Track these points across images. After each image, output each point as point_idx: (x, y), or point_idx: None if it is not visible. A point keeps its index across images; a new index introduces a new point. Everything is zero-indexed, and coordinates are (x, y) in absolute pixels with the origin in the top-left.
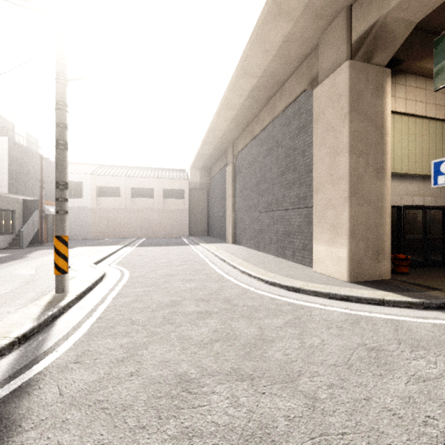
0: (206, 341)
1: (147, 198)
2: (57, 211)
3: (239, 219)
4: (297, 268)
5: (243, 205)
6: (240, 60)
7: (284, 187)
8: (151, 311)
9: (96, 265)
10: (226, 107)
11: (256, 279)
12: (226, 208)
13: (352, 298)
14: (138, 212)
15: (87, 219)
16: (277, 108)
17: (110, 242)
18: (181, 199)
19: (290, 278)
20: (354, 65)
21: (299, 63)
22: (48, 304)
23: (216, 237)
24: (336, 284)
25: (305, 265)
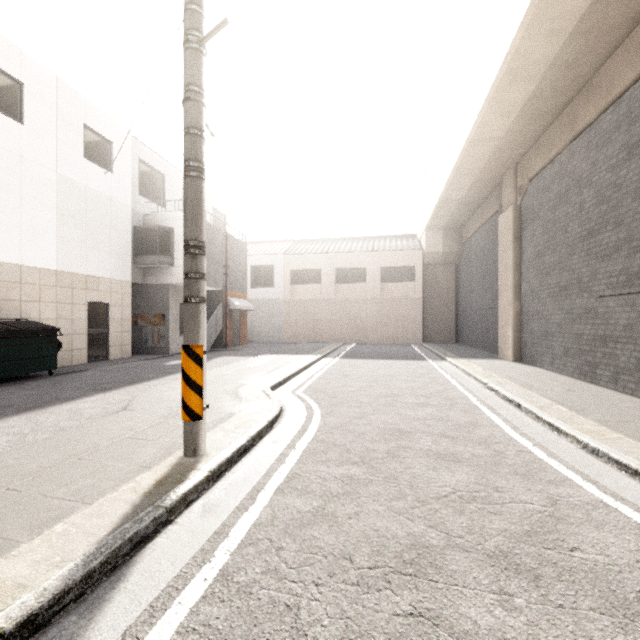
0: None
1: (356, 283)
2: (185, 297)
3: (532, 313)
4: None
5: (542, 284)
6: None
7: None
8: (355, 584)
9: (272, 392)
10: (511, 79)
11: None
12: (498, 292)
13: None
14: (343, 304)
15: (280, 315)
16: None
17: (305, 348)
18: (410, 281)
19: None
20: None
21: None
22: (154, 487)
23: (474, 346)
24: None
25: None
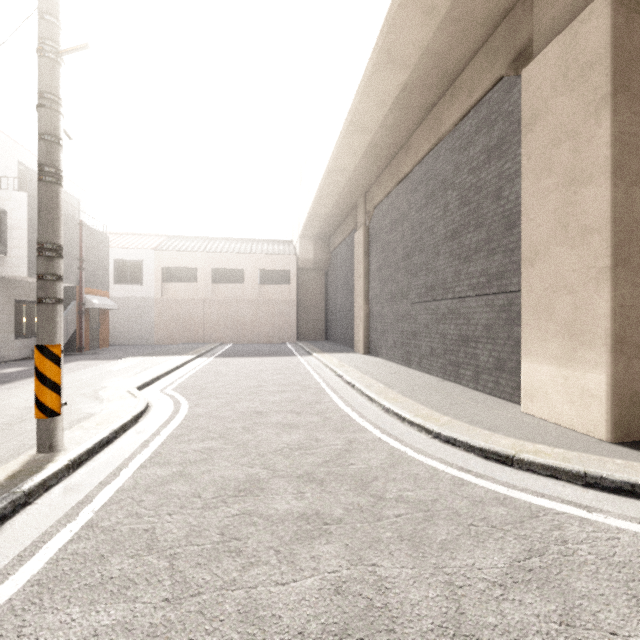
0: (311, 635)
1: (235, 284)
2: (39, 298)
3: (375, 314)
4: (489, 403)
5: (381, 292)
6: (382, 33)
7: (457, 258)
8: (200, 508)
9: (138, 392)
10: (355, 129)
11: (415, 427)
12: (354, 297)
13: None
14: (221, 304)
15: (150, 315)
16: (445, 121)
17: (179, 349)
18: (286, 284)
19: (482, 428)
20: None
21: (489, 30)
22: (6, 481)
23: (338, 342)
24: (587, 448)
25: (502, 397)
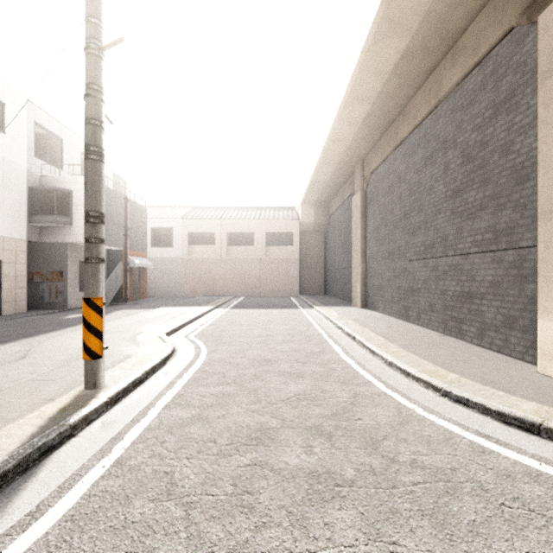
0: None
1: (246, 245)
2: (86, 258)
3: (372, 271)
4: (498, 361)
5: (378, 250)
6: (383, 2)
7: (459, 215)
8: (215, 455)
9: (167, 337)
10: (354, 100)
11: (421, 383)
12: (351, 255)
13: None
14: (235, 263)
15: (178, 272)
16: (446, 82)
17: (200, 301)
18: (289, 245)
19: (496, 389)
20: None
21: None
22: (58, 413)
23: (337, 297)
24: None
25: (511, 356)
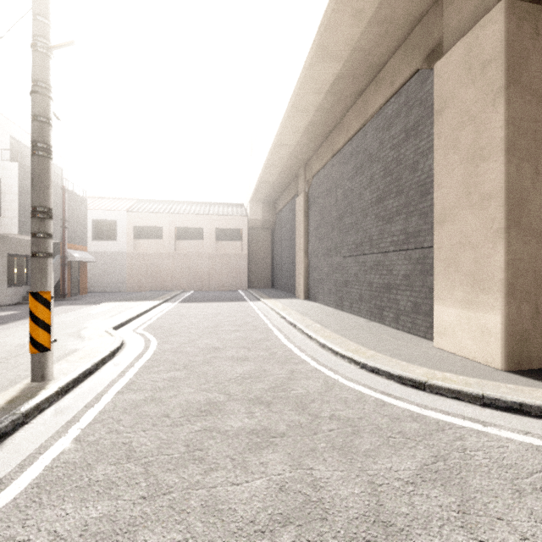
0: (261, 523)
1: (195, 240)
2: (33, 252)
3: (314, 266)
4: (407, 340)
5: (319, 247)
6: (319, 32)
7: (381, 219)
8: (169, 426)
9: (114, 331)
10: (296, 111)
11: (346, 359)
12: (296, 252)
13: (530, 409)
14: (184, 258)
15: (123, 267)
16: (371, 105)
17: (147, 296)
18: (238, 241)
19: (401, 360)
20: (515, 7)
21: (407, 31)
22: (6, 404)
23: (283, 290)
24: (486, 375)
25: (418, 335)
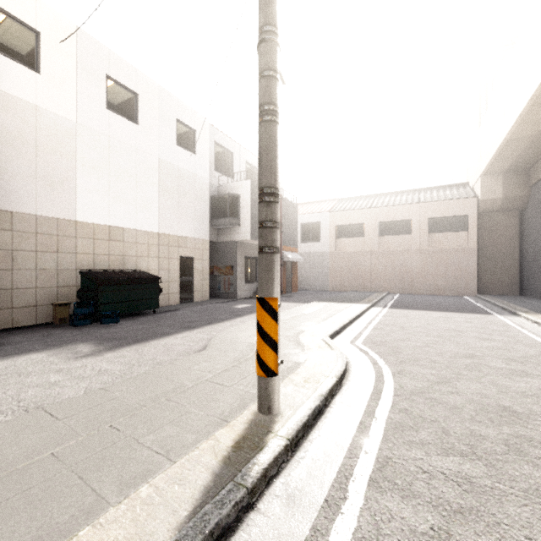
0: None
1: (401, 235)
2: (259, 247)
3: None
4: None
5: None
6: None
7: None
8: None
9: (332, 342)
10: None
11: None
12: None
13: None
14: (387, 256)
15: (326, 266)
16: None
17: (351, 297)
18: (462, 231)
19: None
20: None
21: None
22: (232, 451)
23: None
24: None
25: None
